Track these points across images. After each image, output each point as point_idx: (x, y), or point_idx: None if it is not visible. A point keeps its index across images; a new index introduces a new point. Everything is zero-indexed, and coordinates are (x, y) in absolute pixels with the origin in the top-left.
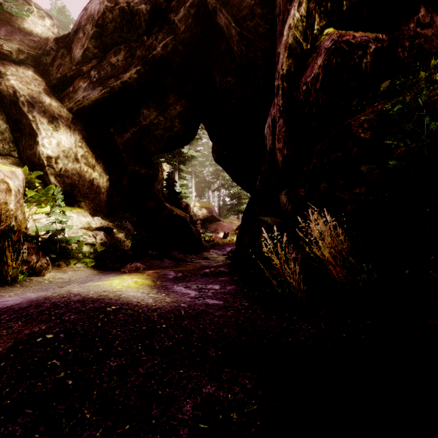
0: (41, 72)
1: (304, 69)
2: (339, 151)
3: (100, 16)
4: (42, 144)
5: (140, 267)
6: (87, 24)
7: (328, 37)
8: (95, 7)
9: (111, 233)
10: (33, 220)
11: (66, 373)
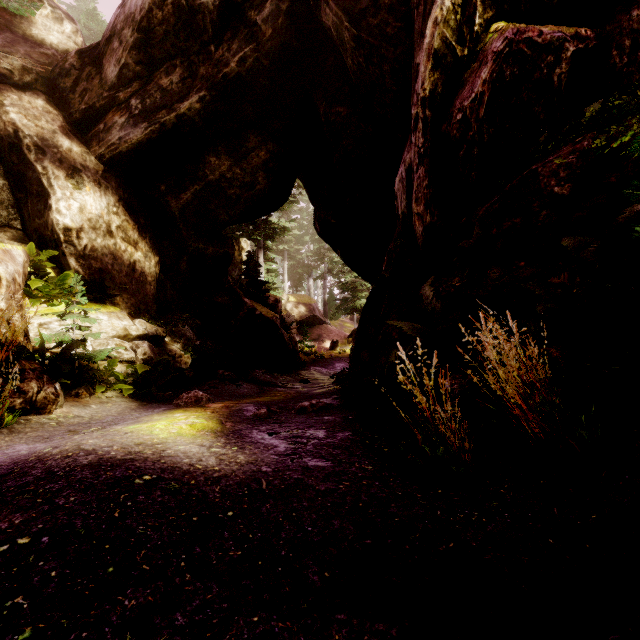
0: (57, 101)
1: (459, 87)
2: (518, 216)
3: (145, 14)
4: (56, 209)
5: (203, 398)
6: (125, 28)
7: (497, 35)
8: (137, 2)
9: (162, 343)
10: (38, 325)
11: (36, 628)
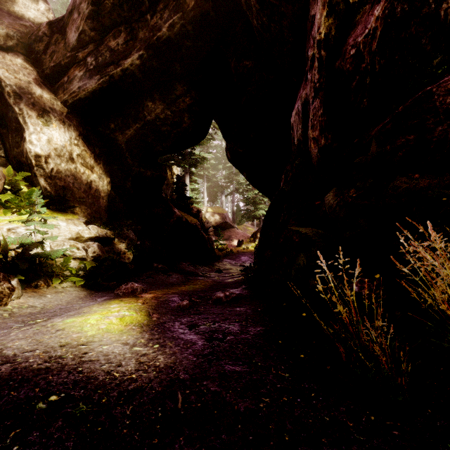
0: (33, 61)
1: (351, 28)
2: (411, 133)
3: None
4: (29, 141)
5: (137, 289)
6: (82, 3)
7: None
8: None
9: (110, 243)
10: (7, 230)
11: None
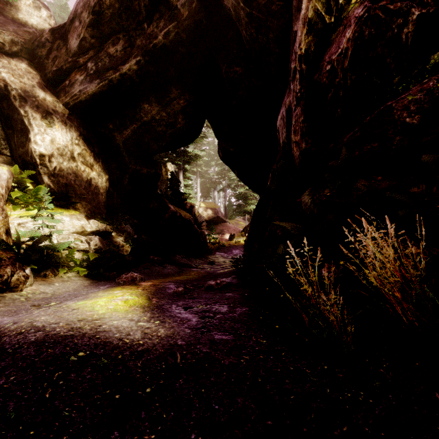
0: (36, 65)
1: (328, 46)
2: (376, 141)
3: (97, 1)
4: (34, 141)
5: (137, 278)
6: (83, 12)
7: (358, 4)
8: None
9: (109, 236)
10: (17, 224)
11: None
